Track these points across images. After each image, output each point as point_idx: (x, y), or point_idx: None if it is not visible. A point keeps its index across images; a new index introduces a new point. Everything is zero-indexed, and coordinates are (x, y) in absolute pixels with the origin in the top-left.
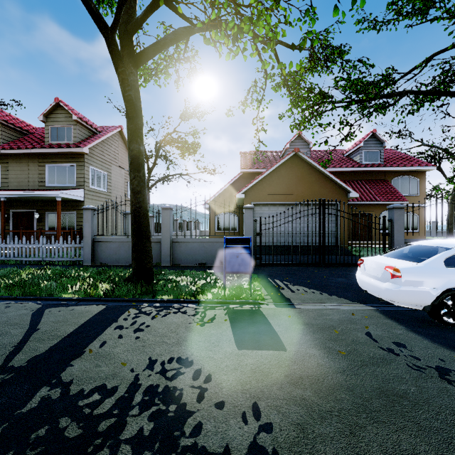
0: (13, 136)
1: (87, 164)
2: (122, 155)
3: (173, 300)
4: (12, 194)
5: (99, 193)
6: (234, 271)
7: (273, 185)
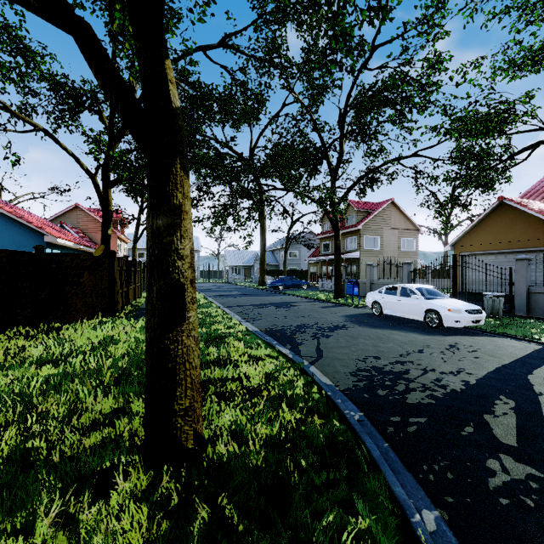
0: None
1: (362, 235)
2: (395, 219)
3: (332, 302)
4: (329, 257)
5: (372, 251)
6: (349, 293)
7: (480, 235)
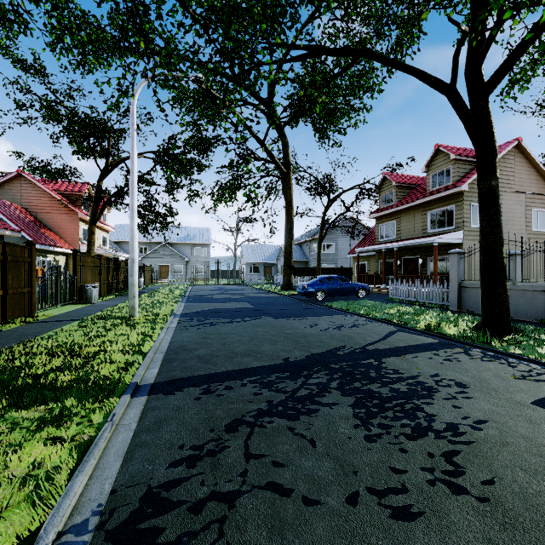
0: (404, 193)
1: (467, 202)
2: (521, 175)
3: (513, 354)
4: (400, 244)
5: None
6: None
7: None
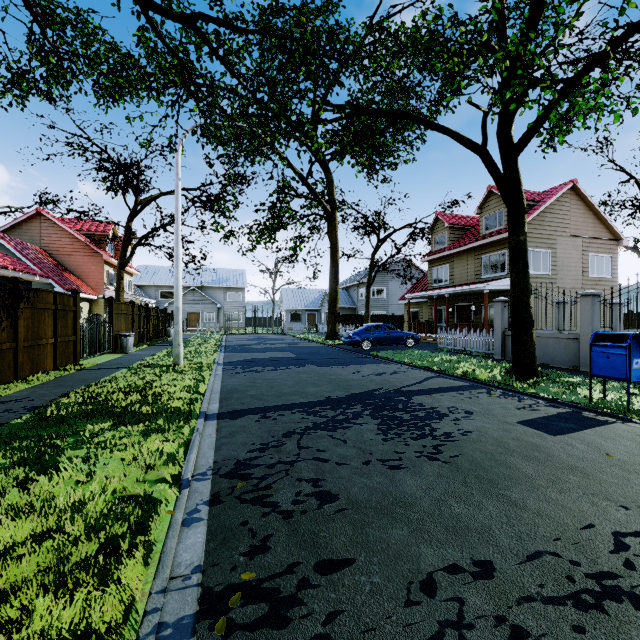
0: (458, 235)
1: None
2: (577, 218)
3: (527, 393)
4: (452, 290)
5: (537, 277)
6: (603, 375)
7: None
